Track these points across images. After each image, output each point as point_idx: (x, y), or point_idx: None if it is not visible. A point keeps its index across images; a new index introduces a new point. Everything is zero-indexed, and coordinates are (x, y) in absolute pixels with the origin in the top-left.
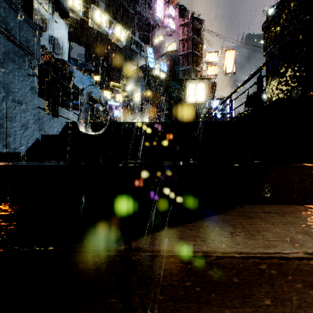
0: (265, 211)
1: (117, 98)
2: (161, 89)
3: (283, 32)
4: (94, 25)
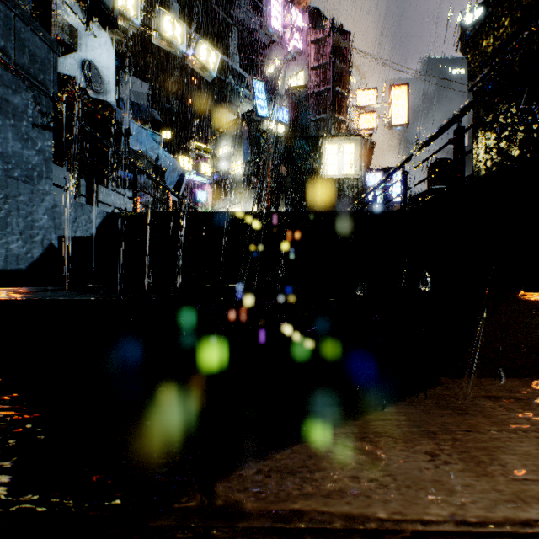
0: (489, 395)
1: (202, 169)
2: (279, 153)
3: (509, 44)
4: (161, 41)
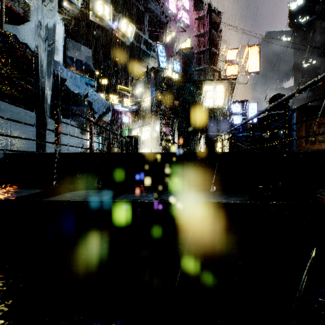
0: None
1: (125, 103)
2: (174, 92)
3: None
4: (95, 18)
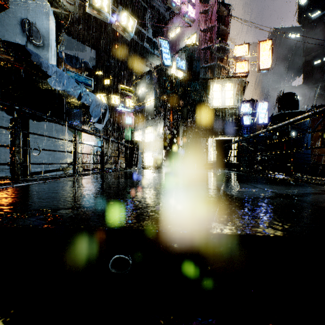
0: None
1: (127, 103)
2: (179, 91)
3: None
4: (92, 10)
